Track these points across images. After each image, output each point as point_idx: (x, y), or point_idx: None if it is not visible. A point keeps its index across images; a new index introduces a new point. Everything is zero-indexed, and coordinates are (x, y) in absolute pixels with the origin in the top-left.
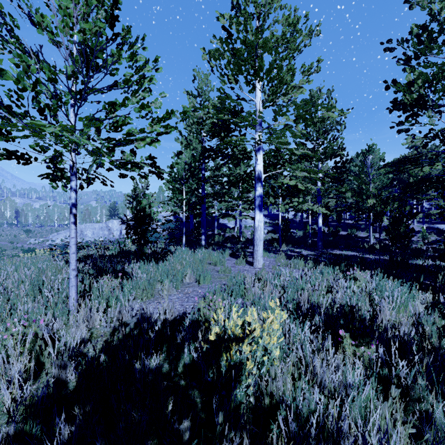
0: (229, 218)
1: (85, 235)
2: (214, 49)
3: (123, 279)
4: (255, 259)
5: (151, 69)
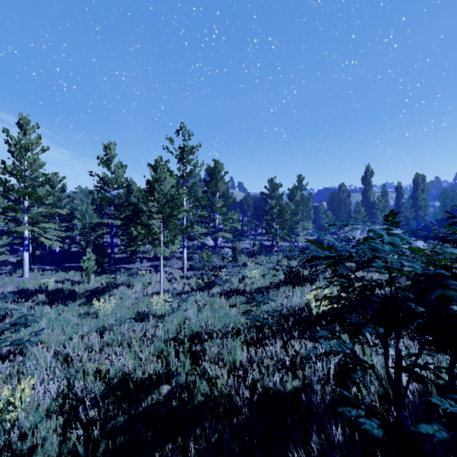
0: None
1: None
2: None
3: None
4: (24, 274)
5: None
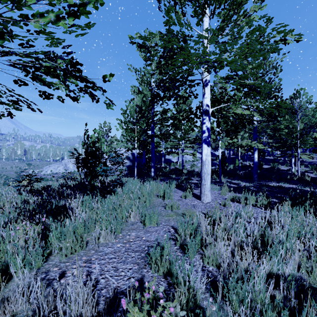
0: (174, 154)
1: (68, 167)
2: None
3: (55, 221)
4: (203, 193)
5: None
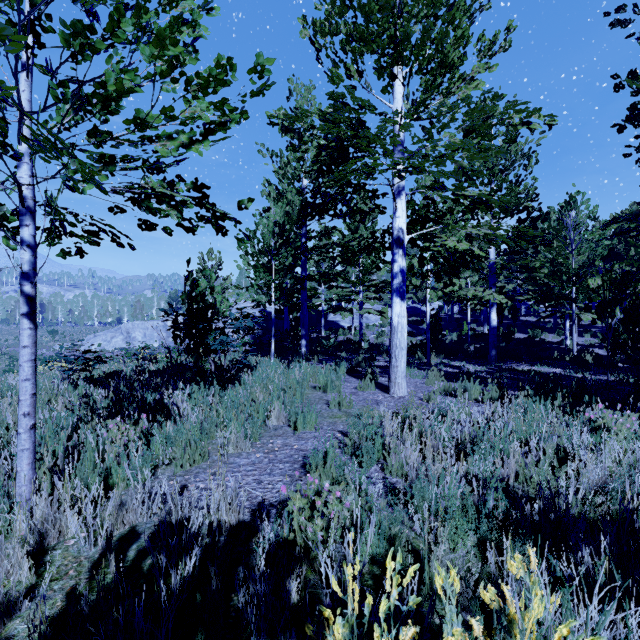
0: (344, 313)
1: (133, 338)
2: (322, 21)
3: (154, 422)
4: (393, 382)
5: (197, 9)
